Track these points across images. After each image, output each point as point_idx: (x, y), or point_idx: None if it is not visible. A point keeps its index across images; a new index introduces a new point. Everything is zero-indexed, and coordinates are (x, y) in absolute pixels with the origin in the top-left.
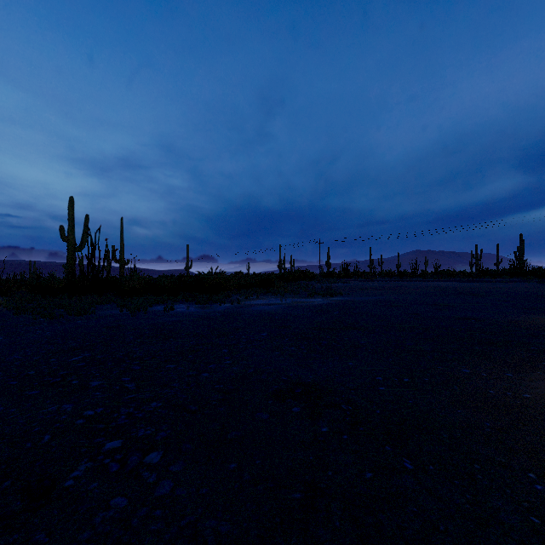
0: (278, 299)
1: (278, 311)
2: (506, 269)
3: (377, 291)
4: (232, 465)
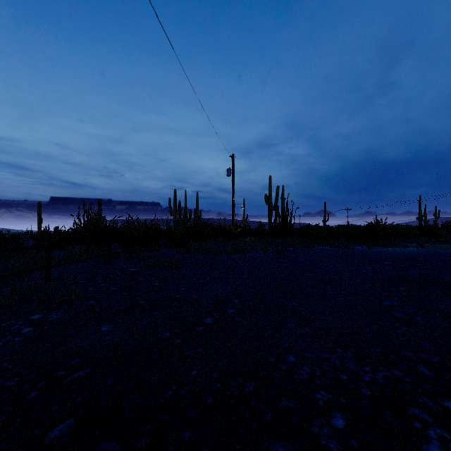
0: None
1: None
2: None
3: None
4: None
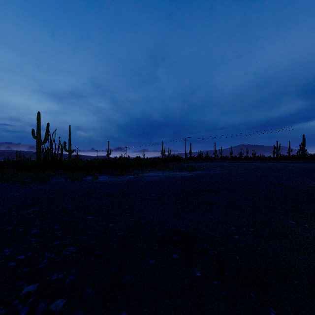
0: (161, 172)
1: (161, 180)
2: (294, 155)
3: (220, 168)
4: (122, 313)
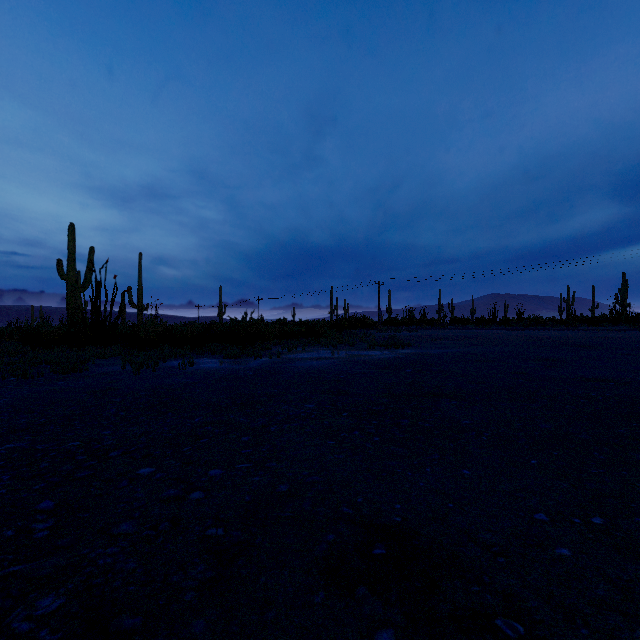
0: (329, 351)
1: (331, 368)
2: (606, 315)
3: (454, 342)
4: None
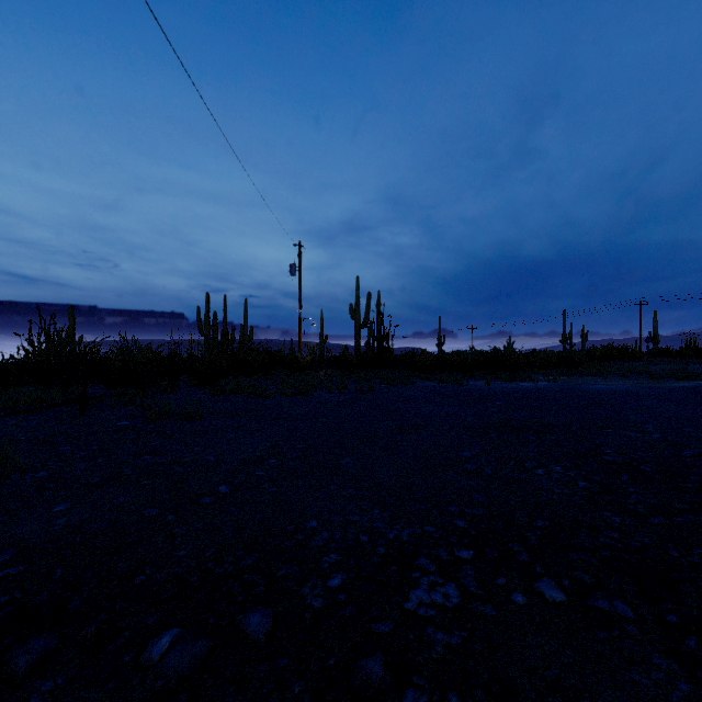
0: (602, 380)
1: (629, 389)
2: None
3: None
4: None
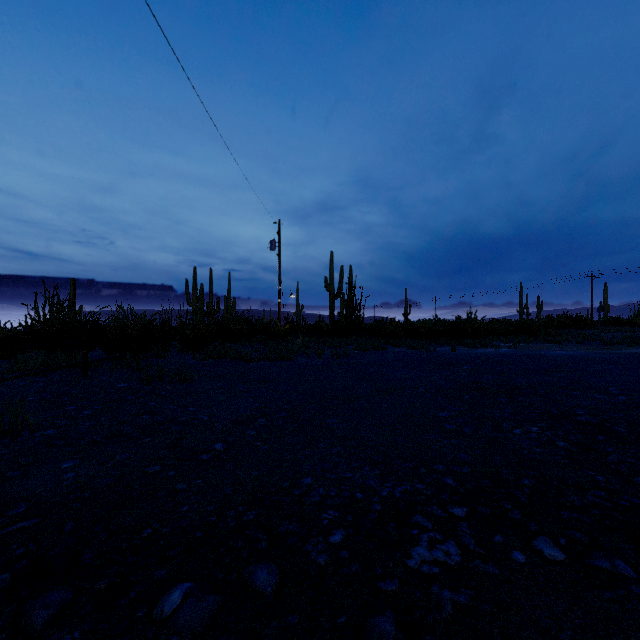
0: (558, 347)
1: (586, 355)
2: None
3: None
4: None
